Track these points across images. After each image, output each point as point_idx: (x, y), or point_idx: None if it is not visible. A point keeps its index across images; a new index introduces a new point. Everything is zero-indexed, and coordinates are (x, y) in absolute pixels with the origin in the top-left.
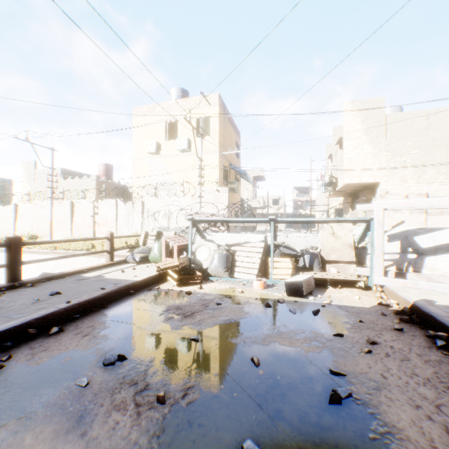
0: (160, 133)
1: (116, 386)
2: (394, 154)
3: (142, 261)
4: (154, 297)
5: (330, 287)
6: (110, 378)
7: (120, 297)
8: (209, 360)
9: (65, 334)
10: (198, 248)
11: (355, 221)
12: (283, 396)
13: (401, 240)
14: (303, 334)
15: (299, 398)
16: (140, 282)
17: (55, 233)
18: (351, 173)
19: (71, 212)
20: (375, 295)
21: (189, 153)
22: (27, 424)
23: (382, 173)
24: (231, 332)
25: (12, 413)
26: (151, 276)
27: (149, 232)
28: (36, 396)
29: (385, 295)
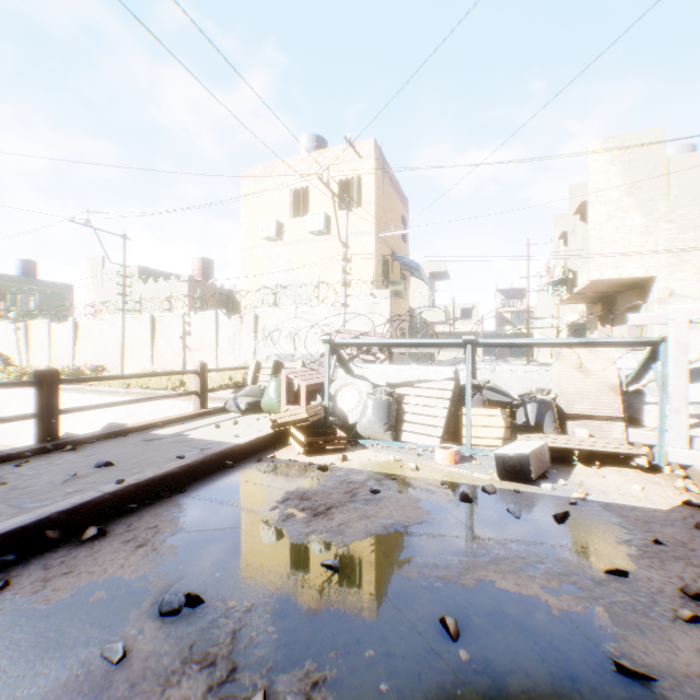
0: (282, 207)
1: (175, 666)
2: (683, 227)
3: (250, 409)
4: (265, 474)
5: (578, 465)
6: (166, 646)
7: (208, 471)
8: (357, 615)
9: (107, 542)
10: (340, 390)
11: (628, 343)
12: None
13: None
14: (541, 564)
15: None
16: (243, 446)
17: (129, 364)
18: (602, 262)
19: (152, 331)
20: (673, 483)
21: (327, 236)
22: None
23: (659, 261)
24: (398, 553)
25: None
26: (263, 435)
27: (261, 362)
28: (26, 678)
29: (692, 483)
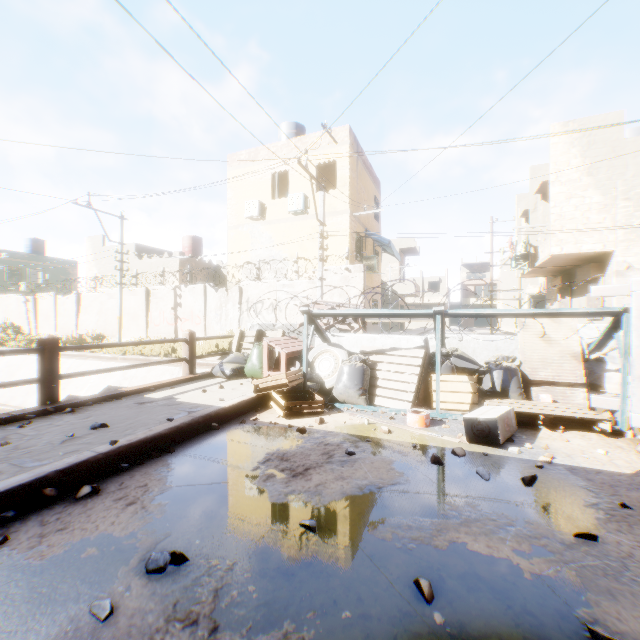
0: (264, 189)
1: (159, 624)
2: None
3: (235, 375)
4: (247, 436)
5: (543, 429)
6: (151, 603)
7: (195, 433)
8: (334, 575)
9: (100, 499)
10: (317, 357)
11: (591, 314)
12: None
13: None
14: (511, 527)
15: None
16: (228, 409)
17: (126, 332)
18: (562, 238)
19: (146, 303)
20: (636, 448)
21: (305, 216)
22: None
23: (617, 236)
24: (373, 514)
25: None
26: (246, 399)
27: (245, 332)
28: (18, 633)
29: None
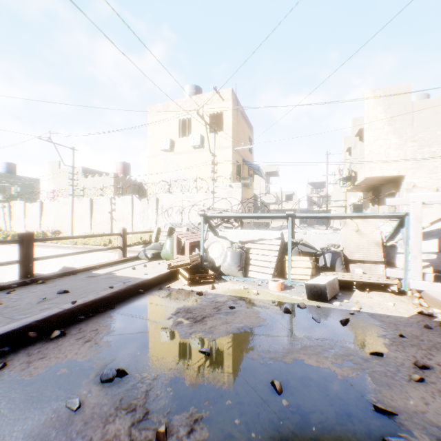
0: (174, 130)
1: (111, 411)
2: (421, 145)
3: (154, 257)
4: (164, 298)
5: (356, 291)
6: (105, 400)
7: (128, 296)
8: (221, 380)
9: (66, 339)
10: (210, 245)
11: (386, 216)
12: None
13: (439, 238)
14: (332, 350)
15: None
16: (150, 280)
17: (76, 229)
18: (372, 166)
19: (91, 208)
20: (412, 301)
21: (202, 149)
22: None
23: (407, 165)
24: (246, 344)
25: None
26: (162, 274)
27: (161, 228)
28: (20, 420)
29: (424, 301)
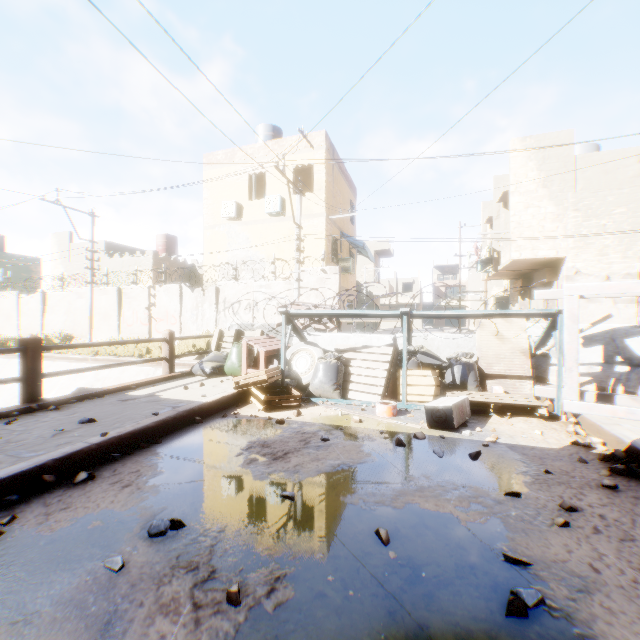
0: (241, 190)
1: (166, 571)
2: (588, 215)
3: (215, 373)
4: (230, 428)
5: (493, 416)
6: (157, 558)
7: (180, 426)
8: (310, 531)
9: (97, 484)
10: (295, 355)
11: (533, 315)
12: (430, 598)
13: (604, 344)
14: (456, 491)
15: (456, 603)
16: (210, 404)
17: (97, 333)
18: (521, 244)
19: (119, 302)
20: (566, 428)
21: (282, 217)
22: (24, 633)
23: (568, 244)
24: (343, 486)
25: (5, 613)
26: (227, 395)
27: (224, 331)
28: (44, 584)
29: (582, 428)
